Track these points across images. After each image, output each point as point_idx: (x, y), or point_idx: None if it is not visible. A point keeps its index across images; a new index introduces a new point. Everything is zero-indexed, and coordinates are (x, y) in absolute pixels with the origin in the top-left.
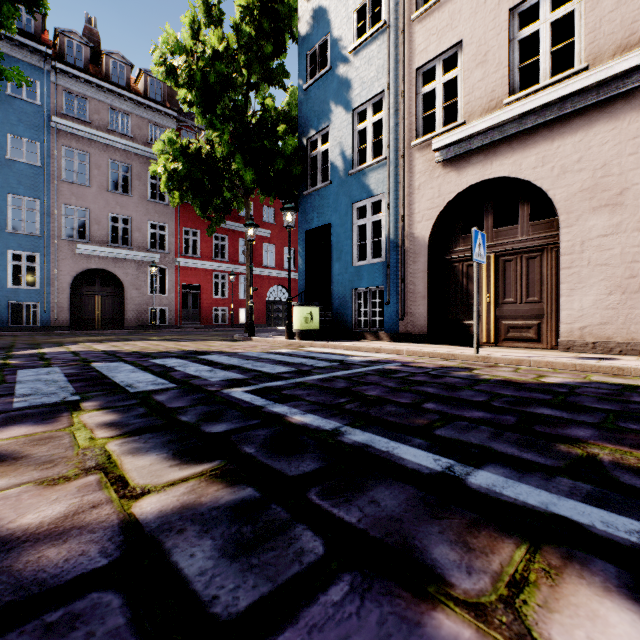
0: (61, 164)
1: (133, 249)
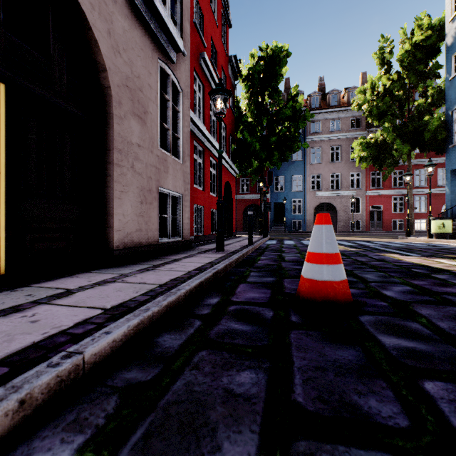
0: (309, 157)
1: (341, 190)
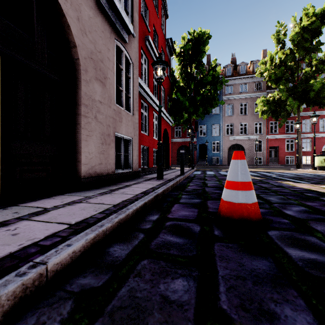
0: (225, 111)
1: (248, 135)
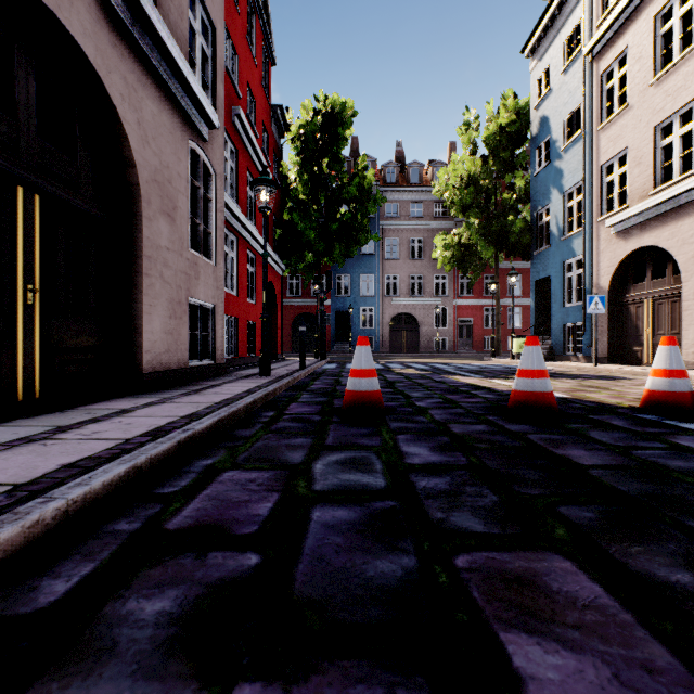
0: (384, 250)
1: (424, 297)
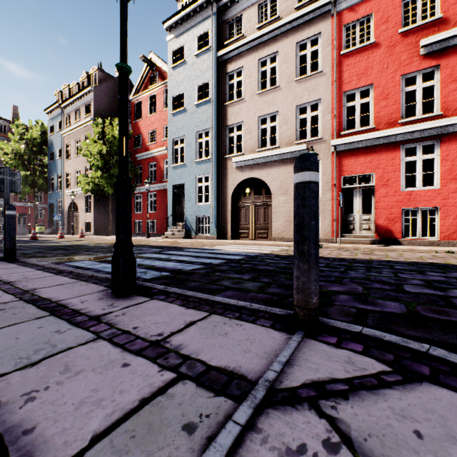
0: None
1: None
